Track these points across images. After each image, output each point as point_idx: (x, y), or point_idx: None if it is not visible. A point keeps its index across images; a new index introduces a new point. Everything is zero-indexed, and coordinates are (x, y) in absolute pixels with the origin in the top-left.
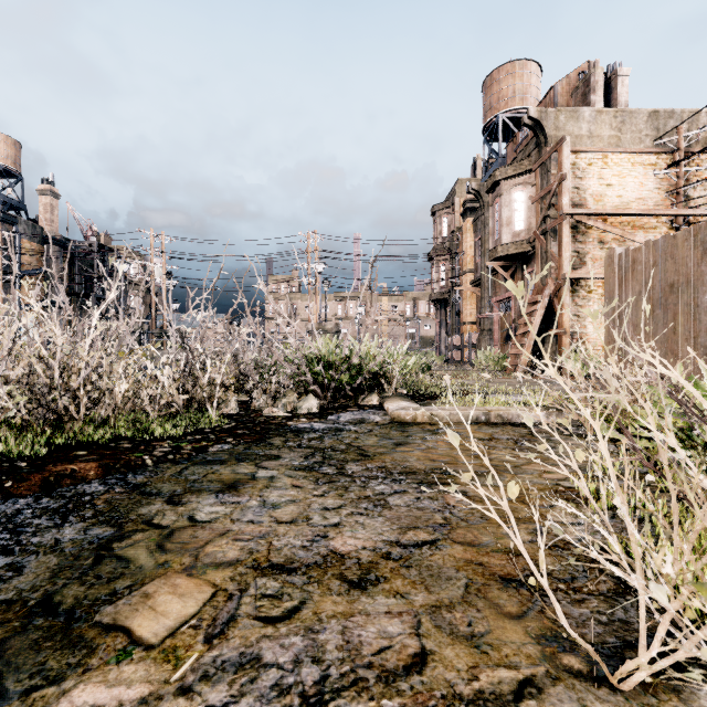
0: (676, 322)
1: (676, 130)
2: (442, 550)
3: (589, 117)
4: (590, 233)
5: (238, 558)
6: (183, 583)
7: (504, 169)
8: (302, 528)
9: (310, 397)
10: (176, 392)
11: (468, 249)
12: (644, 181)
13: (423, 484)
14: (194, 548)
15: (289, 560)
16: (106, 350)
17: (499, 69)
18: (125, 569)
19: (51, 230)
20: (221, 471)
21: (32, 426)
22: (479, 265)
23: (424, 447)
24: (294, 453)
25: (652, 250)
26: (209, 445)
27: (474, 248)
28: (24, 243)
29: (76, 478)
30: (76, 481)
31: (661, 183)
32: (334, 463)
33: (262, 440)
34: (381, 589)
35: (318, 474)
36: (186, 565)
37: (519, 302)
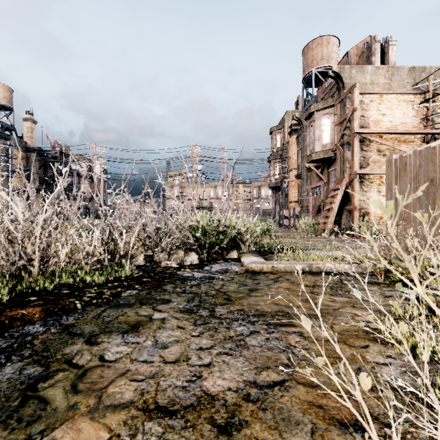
0: (435, 204)
1: (427, 79)
2: (289, 391)
3: (371, 71)
4: (371, 145)
5: (131, 399)
6: (86, 428)
7: (316, 104)
8: (182, 368)
9: (192, 253)
10: (102, 252)
11: (293, 155)
12: (406, 112)
13: (271, 325)
14: (100, 389)
15: (171, 402)
16: (54, 225)
17: (313, 41)
18: (42, 411)
19: (31, 143)
20: (128, 313)
21: (3, 278)
22: (300, 165)
23: (269, 293)
24: (180, 298)
25: (418, 156)
26: (122, 291)
27: (297, 154)
28: (14, 152)
29: (25, 321)
30: (24, 322)
31: (417, 113)
32: (207, 306)
33: (159, 286)
34: (244, 435)
35: (196, 316)
36: (90, 407)
37: (387, 220)
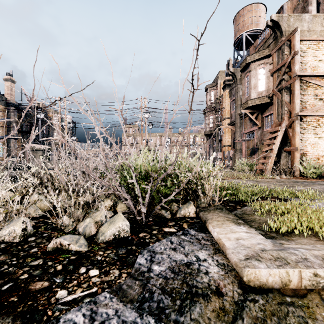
0: None
1: None
2: None
3: (308, 19)
4: (309, 89)
5: None
6: None
7: (252, 55)
8: None
9: (118, 217)
10: None
11: (227, 106)
12: None
13: None
14: None
15: None
16: None
17: (243, 9)
18: None
19: (11, 99)
20: None
21: None
22: (233, 114)
23: None
24: None
25: None
26: None
27: (230, 105)
28: None
29: None
30: None
31: None
32: None
33: None
34: None
35: None
36: None
37: None
